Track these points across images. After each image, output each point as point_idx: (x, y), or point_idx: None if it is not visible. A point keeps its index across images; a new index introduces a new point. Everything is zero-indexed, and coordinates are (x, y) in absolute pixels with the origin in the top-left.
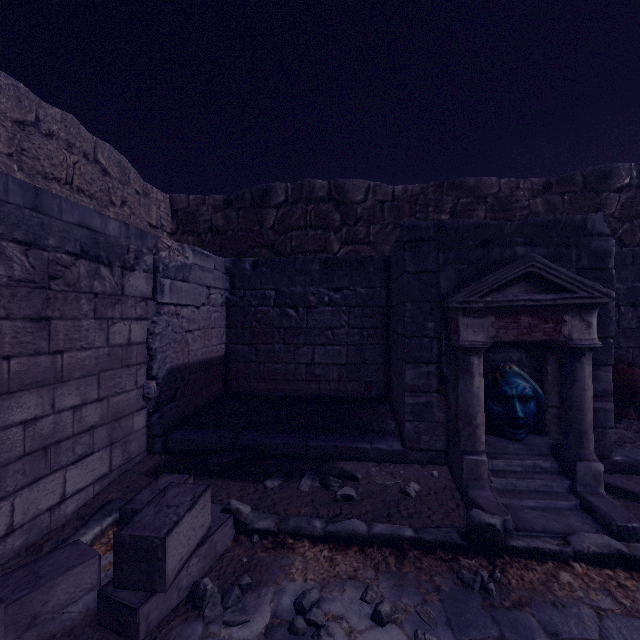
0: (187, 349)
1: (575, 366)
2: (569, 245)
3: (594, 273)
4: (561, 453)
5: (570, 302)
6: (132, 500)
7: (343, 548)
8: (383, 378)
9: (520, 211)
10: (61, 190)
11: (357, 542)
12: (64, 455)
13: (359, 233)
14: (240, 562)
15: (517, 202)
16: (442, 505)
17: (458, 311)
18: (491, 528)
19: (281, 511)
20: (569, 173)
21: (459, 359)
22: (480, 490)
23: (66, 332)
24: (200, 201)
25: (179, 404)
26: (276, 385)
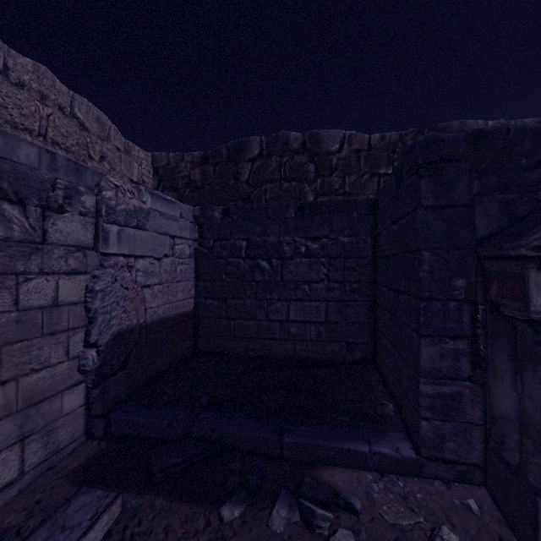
0: (143, 307)
1: None
2: None
3: None
4: None
5: None
6: None
7: None
8: (368, 339)
9: None
10: (32, 141)
11: None
12: None
13: (334, 184)
14: None
15: None
16: None
17: (529, 262)
18: None
19: None
20: None
21: (525, 339)
22: None
23: None
24: (179, 158)
25: (132, 372)
26: (247, 343)
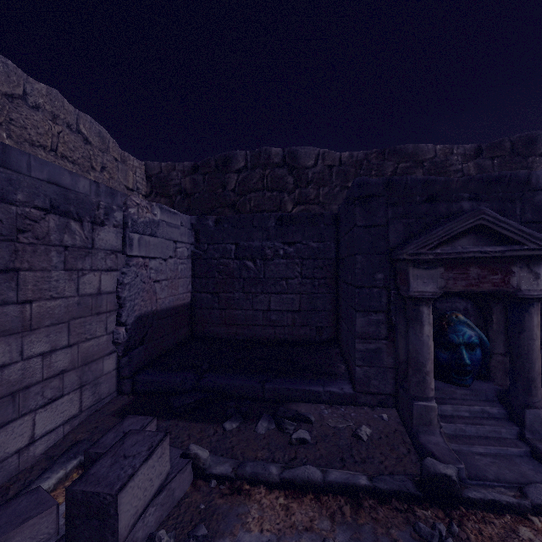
0: (155, 297)
1: (523, 316)
2: (513, 200)
3: (538, 226)
4: (508, 399)
5: (519, 254)
6: (96, 443)
7: (298, 495)
8: (332, 323)
9: (454, 174)
10: (46, 156)
11: (312, 489)
12: (33, 399)
13: (310, 194)
14: (197, 509)
15: (451, 166)
16: (394, 450)
17: (408, 263)
18: (447, 479)
19: (238, 454)
20: (498, 140)
21: (409, 308)
22: (430, 435)
23: (35, 283)
24: (171, 167)
25: (147, 348)
26: (236, 329)
